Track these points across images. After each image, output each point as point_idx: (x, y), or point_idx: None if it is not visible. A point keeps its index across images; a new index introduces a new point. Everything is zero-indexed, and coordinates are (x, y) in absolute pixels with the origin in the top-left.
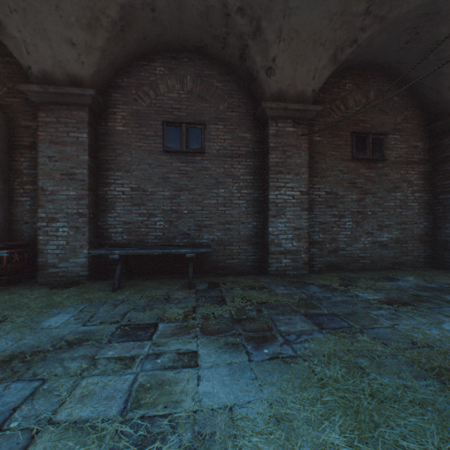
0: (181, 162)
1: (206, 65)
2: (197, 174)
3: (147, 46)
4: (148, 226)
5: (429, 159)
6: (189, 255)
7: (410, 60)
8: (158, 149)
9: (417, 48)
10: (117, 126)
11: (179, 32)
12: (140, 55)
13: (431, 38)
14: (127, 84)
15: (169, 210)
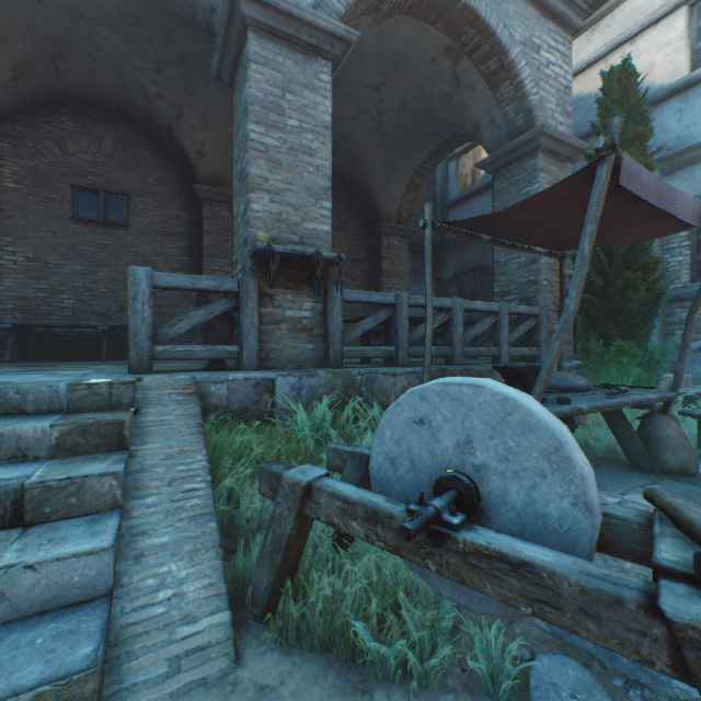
0: (98, 234)
1: (131, 130)
2: (119, 250)
3: (50, 97)
4: (53, 305)
5: (372, 258)
6: (102, 328)
7: (345, 167)
8: (67, 216)
9: (345, 158)
10: (6, 182)
11: (94, 93)
12: (41, 104)
13: (351, 153)
14: (22, 133)
15: (82, 288)
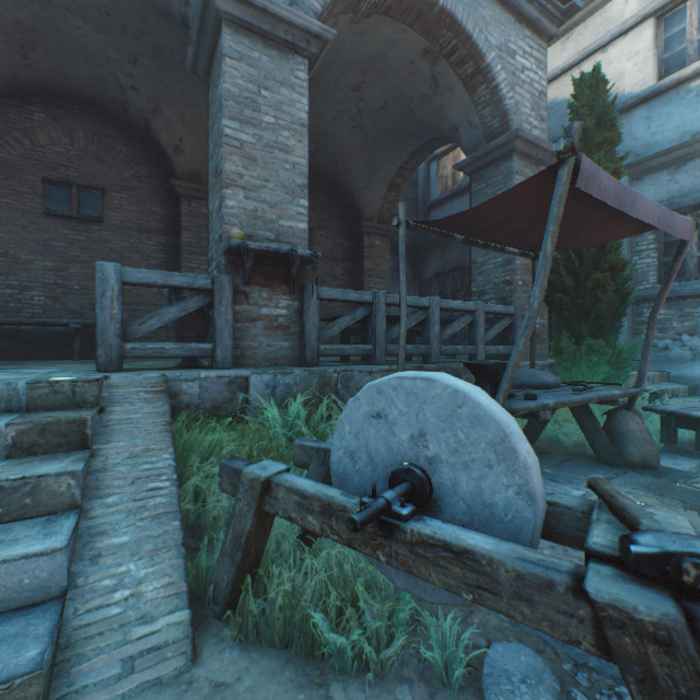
0: (71, 230)
1: (106, 123)
2: (94, 246)
3: (19, 86)
4: (22, 301)
5: (354, 257)
6: (74, 326)
7: (327, 166)
8: (37, 210)
9: (326, 157)
10: None
11: (66, 83)
12: (10, 94)
13: (332, 152)
14: None
15: (54, 284)
